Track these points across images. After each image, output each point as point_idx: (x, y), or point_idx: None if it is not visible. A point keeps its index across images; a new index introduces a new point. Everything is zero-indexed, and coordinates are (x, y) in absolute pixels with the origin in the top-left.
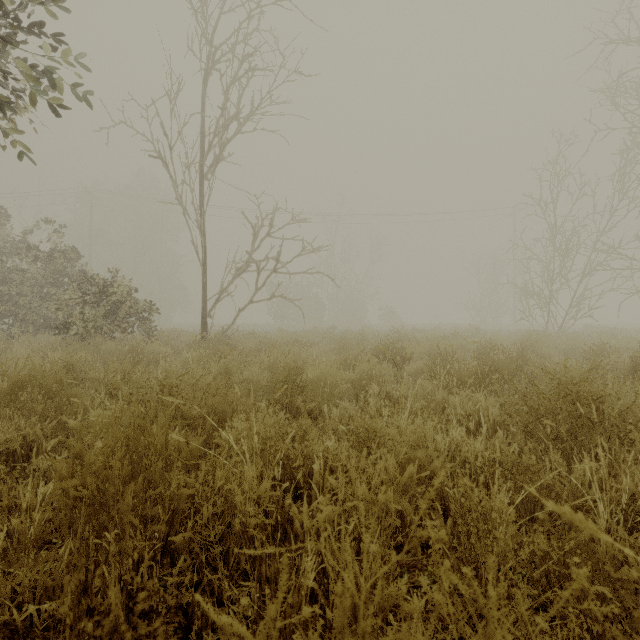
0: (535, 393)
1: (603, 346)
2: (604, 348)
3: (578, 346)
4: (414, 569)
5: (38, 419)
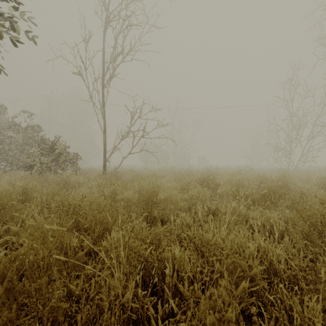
0: (309, 212)
1: None
2: None
3: (311, 178)
4: None
5: None
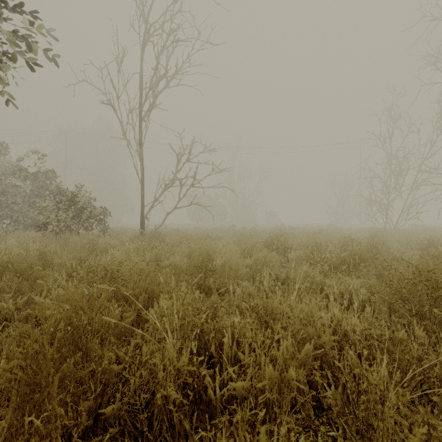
0: (395, 277)
1: (432, 240)
2: (433, 241)
3: (411, 239)
4: (309, 429)
5: (13, 295)
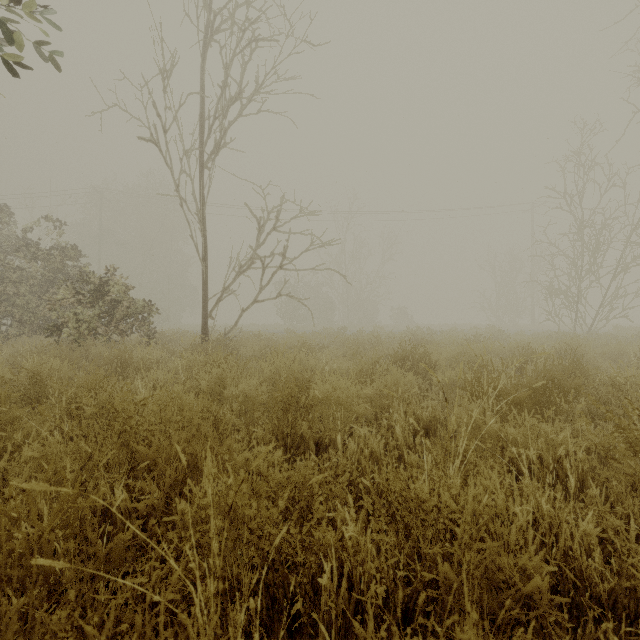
0: None
1: None
2: None
3: (624, 351)
4: None
5: None
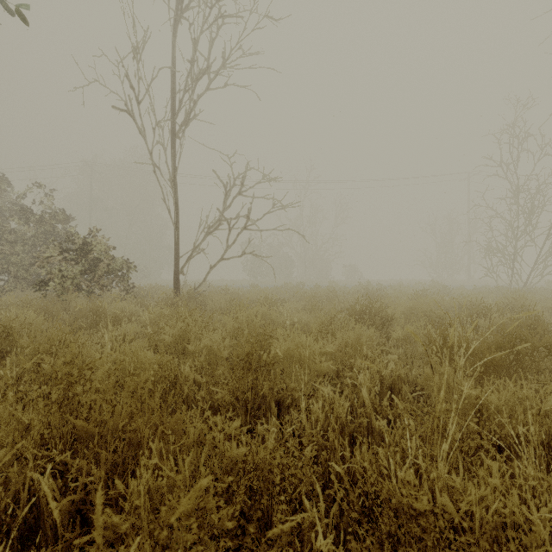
0: None
1: None
2: None
3: None
4: None
5: None
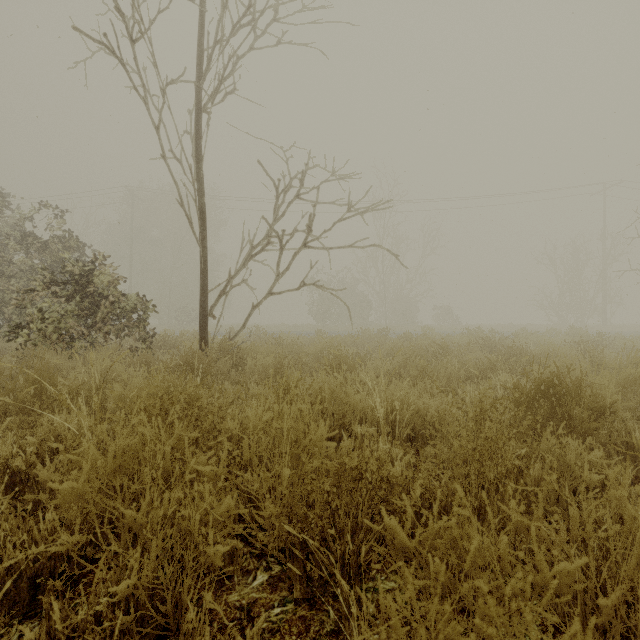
0: None
1: None
2: None
3: None
4: None
5: None
